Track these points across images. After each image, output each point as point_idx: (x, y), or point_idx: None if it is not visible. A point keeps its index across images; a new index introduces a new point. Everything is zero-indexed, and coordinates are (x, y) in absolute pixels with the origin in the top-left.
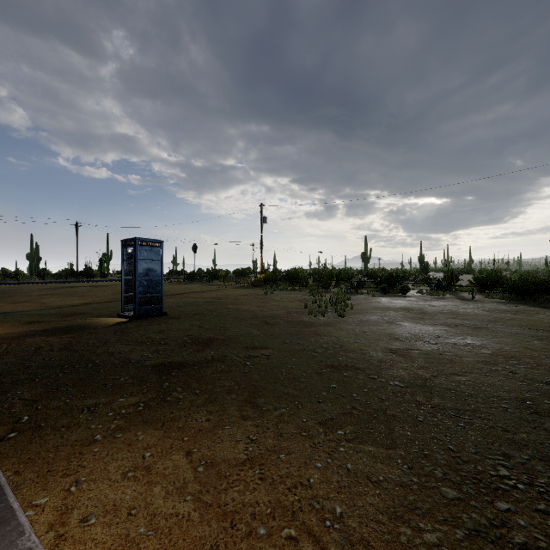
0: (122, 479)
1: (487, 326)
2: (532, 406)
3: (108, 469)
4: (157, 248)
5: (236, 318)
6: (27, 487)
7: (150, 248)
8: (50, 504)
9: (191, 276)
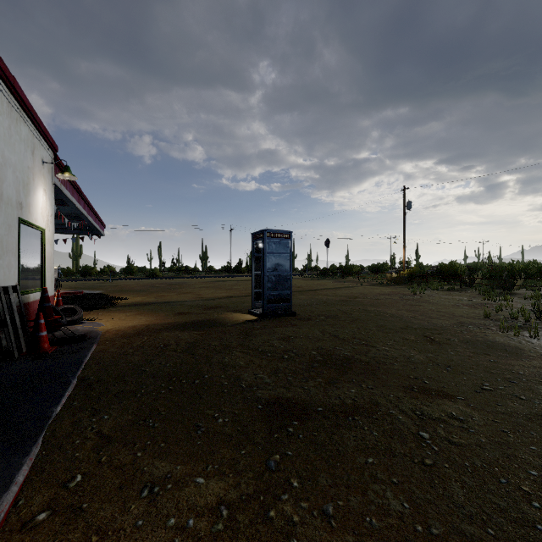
0: None
1: None
2: None
3: None
4: (286, 240)
5: (381, 326)
6: None
7: (279, 240)
8: None
9: (323, 272)
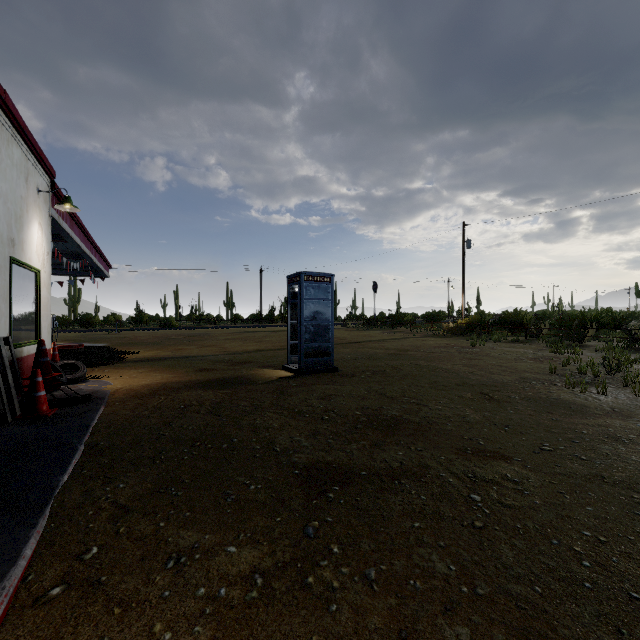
0: None
1: None
2: None
3: None
4: (326, 284)
5: (434, 383)
6: None
7: (318, 285)
8: None
9: (370, 321)
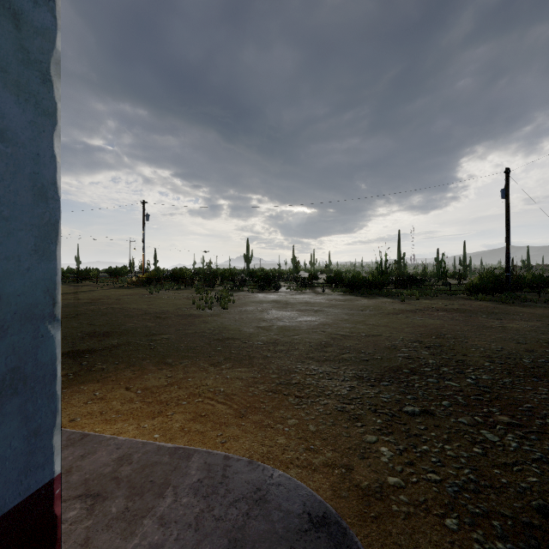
0: (86, 404)
1: (324, 309)
2: (324, 344)
3: (71, 403)
4: None
5: (127, 315)
6: None
7: None
8: None
9: None
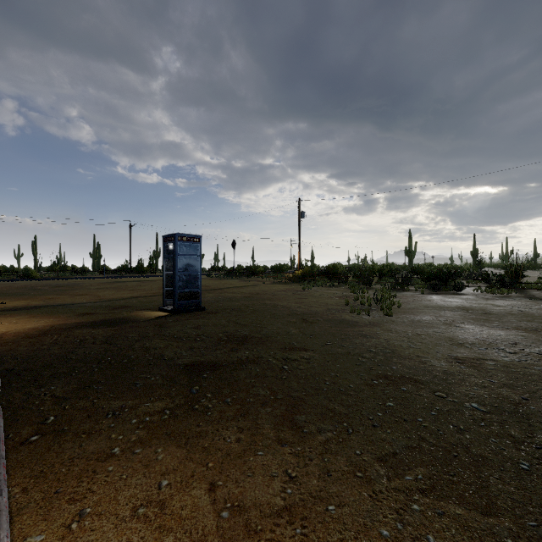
0: (130, 518)
1: None
2: None
3: (118, 499)
4: (196, 243)
5: (273, 314)
6: (29, 513)
7: (189, 244)
8: None
9: (230, 271)
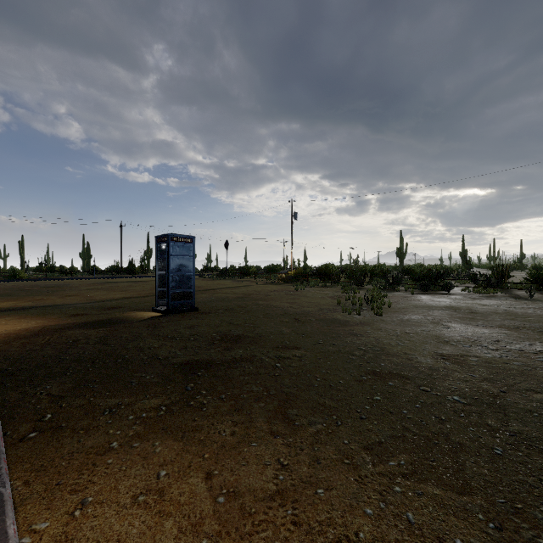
0: (131, 505)
1: None
2: None
3: (118, 489)
4: (189, 244)
5: (266, 314)
6: (32, 503)
7: (182, 244)
8: (49, 531)
9: (223, 272)
